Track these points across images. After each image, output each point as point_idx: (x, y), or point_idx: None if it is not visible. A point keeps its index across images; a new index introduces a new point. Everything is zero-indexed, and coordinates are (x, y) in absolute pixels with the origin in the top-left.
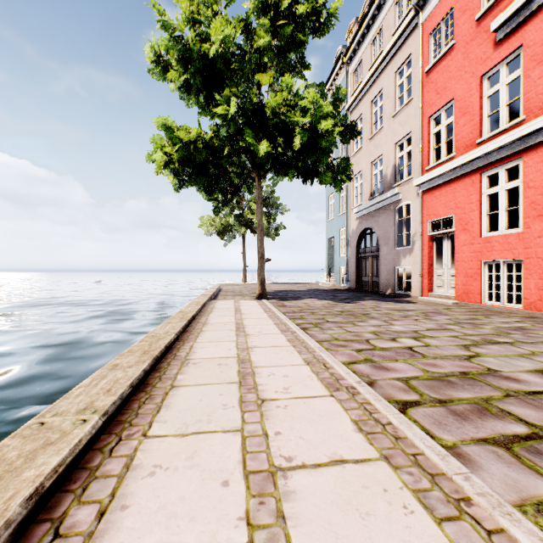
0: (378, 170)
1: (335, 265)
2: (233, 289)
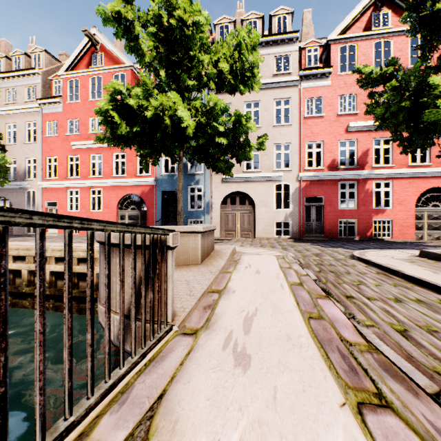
0: (13, 166)
1: None
2: None
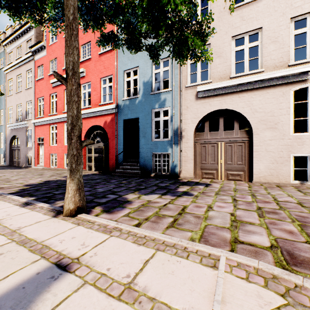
0: (20, 110)
1: None
2: None
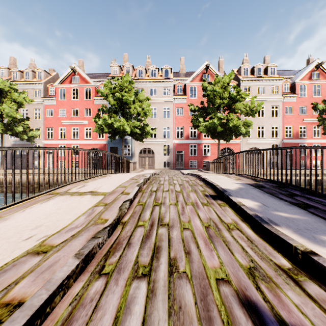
0: None
1: None
2: None
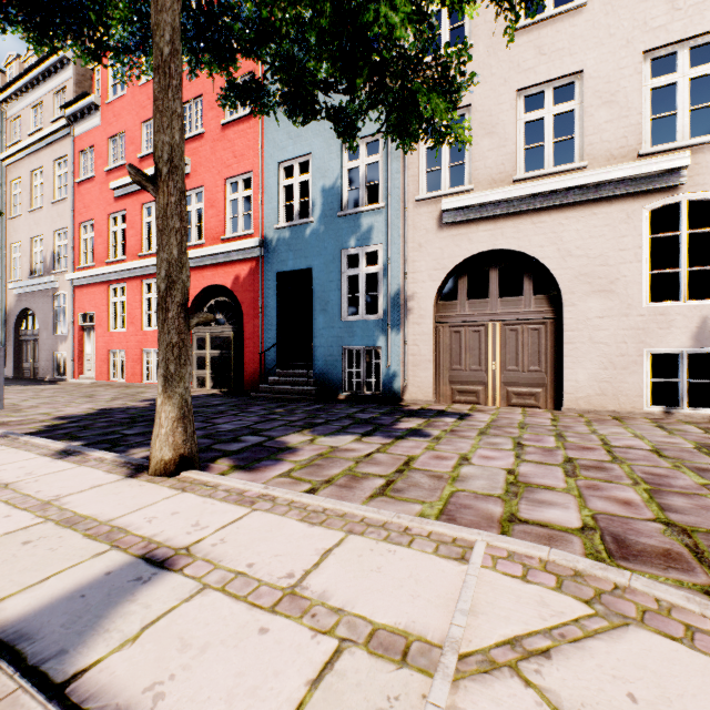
0: (40, 250)
1: None
2: None
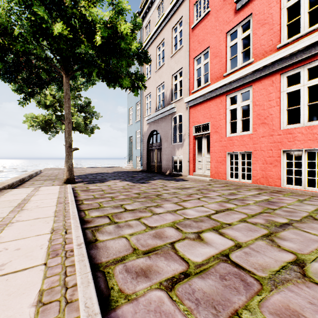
0: (161, 93)
1: (133, 154)
2: (51, 173)
